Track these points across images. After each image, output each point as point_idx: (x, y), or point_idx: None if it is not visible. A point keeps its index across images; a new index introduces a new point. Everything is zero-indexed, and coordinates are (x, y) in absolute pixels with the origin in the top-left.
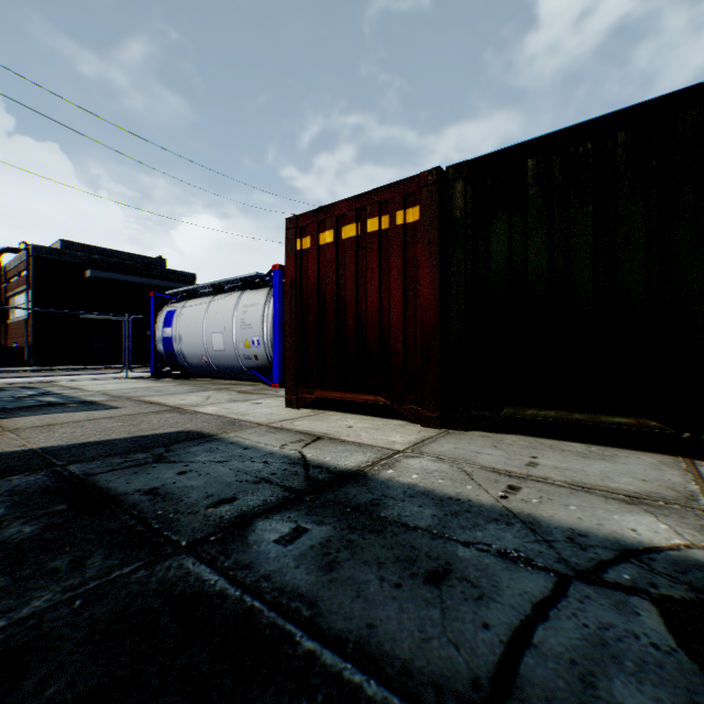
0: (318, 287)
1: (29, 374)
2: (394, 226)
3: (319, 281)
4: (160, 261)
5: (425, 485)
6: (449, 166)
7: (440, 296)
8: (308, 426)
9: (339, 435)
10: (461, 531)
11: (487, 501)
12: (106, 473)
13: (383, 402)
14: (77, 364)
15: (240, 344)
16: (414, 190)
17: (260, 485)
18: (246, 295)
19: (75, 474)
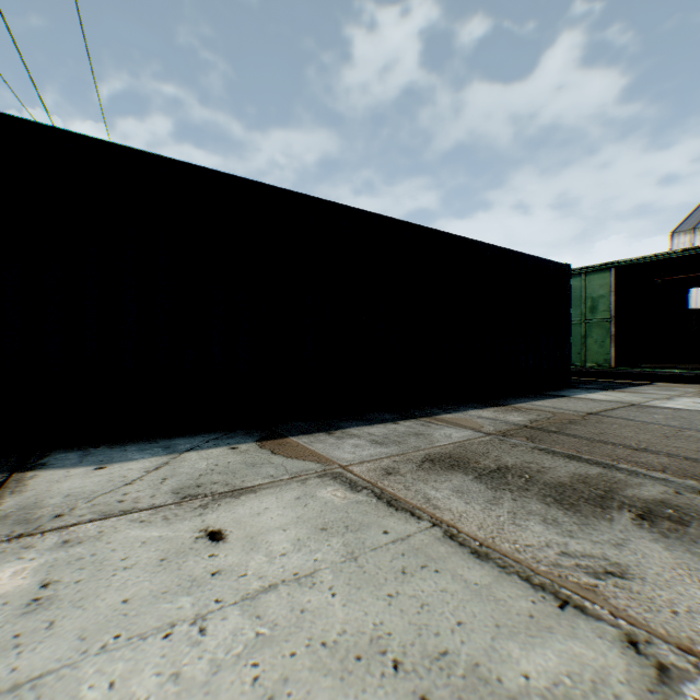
0: None
1: None
2: None
3: None
4: None
5: None
6: None
7: None
8: None
9: None
10: None
11: None
12: None
13: None
14: None
15: None
16: None
17: None
18: None
19: None
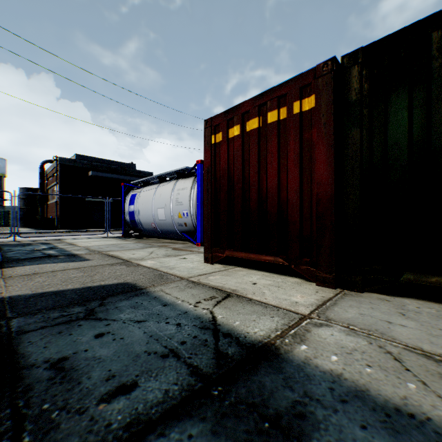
0: (228, 171)
1: (55, 234)
2: (291, 115)
3: (228, 165)
4: (131, 165)
5: (352, 377)
6: (343, 56)
7: (335, 171)
8: (219, 281)
9: (245, 292)
10: None
11: None
12: (35, 331)
13: (281, 262)
14: (84, 228)
15: (175, 216)
16: (309, 82)
17: (166, 361)
18: (179, 182)
19: (10, 331)
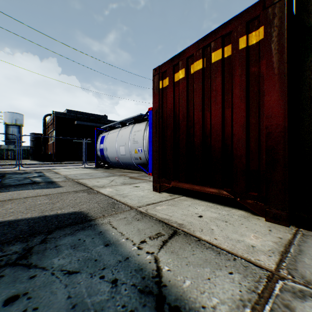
0: (173, 111)
1: (51, 165)
2: (236, 51)
3: (174, 106)
4: (104, 116)
5: None
6: None
7: (288, 102)
8: (166, 212)
9: (193, 228)
10: None
11: None
12: None
13: (225, 194)
14: (71, 161)
15: (132, 151)
16: (257, 15)
17: None
18: (136, 126)
19: None
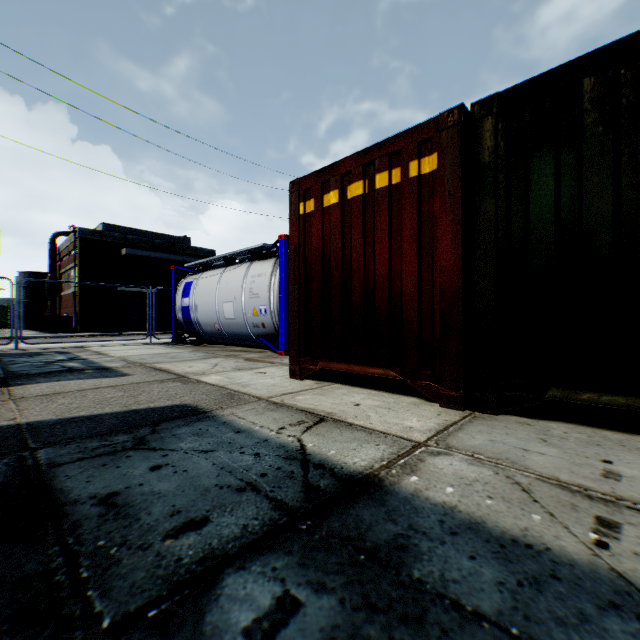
0: (322, 252)
1: (74, 339)
2: (406, 179)
3: (323, 245)
4: (184, 239)
5: (468, 509)
6: (474, 103)
7: (463, 255)
8: (311, 402)
9: (345, 415)
10: (562, 635)
11: (577, 551)
12: (71, 463)
13: (394, 376)
14: (115, 331)
15: (248, 313)
16: (430, 136)
17: (243, 495)
18: (255, 265)
19: (38, 464)
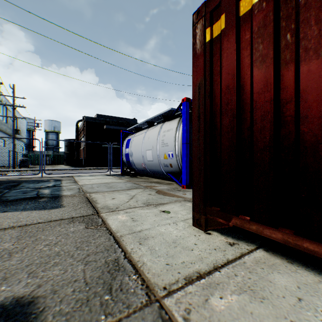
0: (237, 76)
1: (80, 171)
2: None
3: (239, 66)
4: (133, 120)
5: None
6: None
7: None
8: None
9: None
10: None
11: None
12: None
13: None
14: (101, 166)
15: (161, 157)
16: None
17: None
18: (165, 124)
19: None
